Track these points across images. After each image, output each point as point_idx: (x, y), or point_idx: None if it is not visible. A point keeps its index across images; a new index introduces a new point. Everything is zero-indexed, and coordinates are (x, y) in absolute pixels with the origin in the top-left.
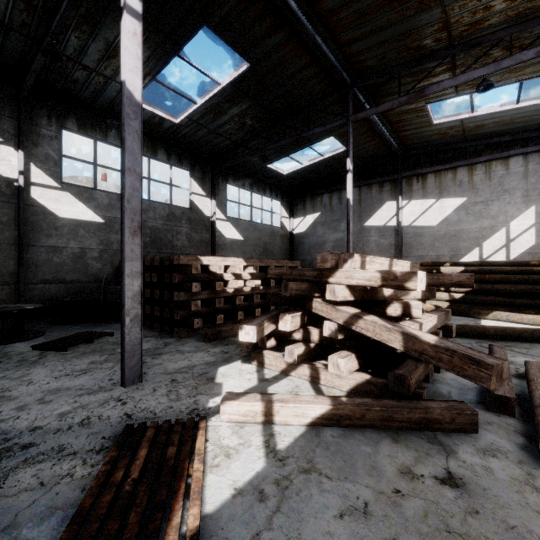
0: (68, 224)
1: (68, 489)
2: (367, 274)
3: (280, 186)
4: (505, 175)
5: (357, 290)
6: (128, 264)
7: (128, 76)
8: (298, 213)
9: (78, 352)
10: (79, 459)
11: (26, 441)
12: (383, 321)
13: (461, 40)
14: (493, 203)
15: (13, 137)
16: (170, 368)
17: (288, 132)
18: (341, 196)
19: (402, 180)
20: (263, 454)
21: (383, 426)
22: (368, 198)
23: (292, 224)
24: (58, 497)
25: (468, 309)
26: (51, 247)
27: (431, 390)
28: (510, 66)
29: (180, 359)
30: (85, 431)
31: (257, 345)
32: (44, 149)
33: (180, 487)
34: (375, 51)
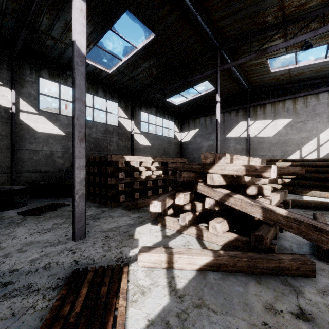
0: (43, 135)
1: (31, 319)
2: (235, 167)
3: (174, 112)
4: (317, 104)
5: (227, 178)
6: (77, 160)
7: (77, 37)
8: (185, 129)
9: (46, 216)
10: (41, 294)
11: (6, 280)
12: (247, 198)
13: (291, 17)
14: (308, 122)
15: (9, 82)
16: (104, 228)
17: (179, 78)
18: (212, 118)
19: (250, 108)
20: (167, 292)
21: (249, 272)
22: (229, 120)
23: (181, 136)
24: (23, 325)
25: (294, 189)
26: (32, 150)
27: (278, 244)
28: (324, 33)
29: (111, 221)
30: (46, 273)
31: (161, 213)
32: (28, 89)
33: (109, 320)
34: (235, 25)
